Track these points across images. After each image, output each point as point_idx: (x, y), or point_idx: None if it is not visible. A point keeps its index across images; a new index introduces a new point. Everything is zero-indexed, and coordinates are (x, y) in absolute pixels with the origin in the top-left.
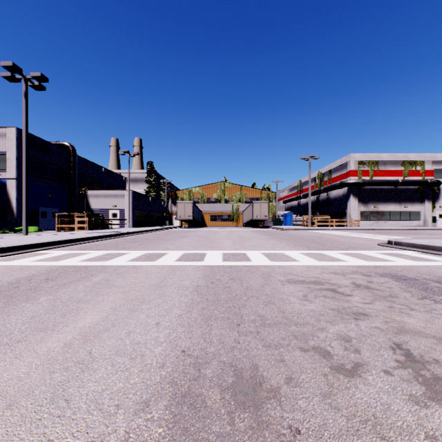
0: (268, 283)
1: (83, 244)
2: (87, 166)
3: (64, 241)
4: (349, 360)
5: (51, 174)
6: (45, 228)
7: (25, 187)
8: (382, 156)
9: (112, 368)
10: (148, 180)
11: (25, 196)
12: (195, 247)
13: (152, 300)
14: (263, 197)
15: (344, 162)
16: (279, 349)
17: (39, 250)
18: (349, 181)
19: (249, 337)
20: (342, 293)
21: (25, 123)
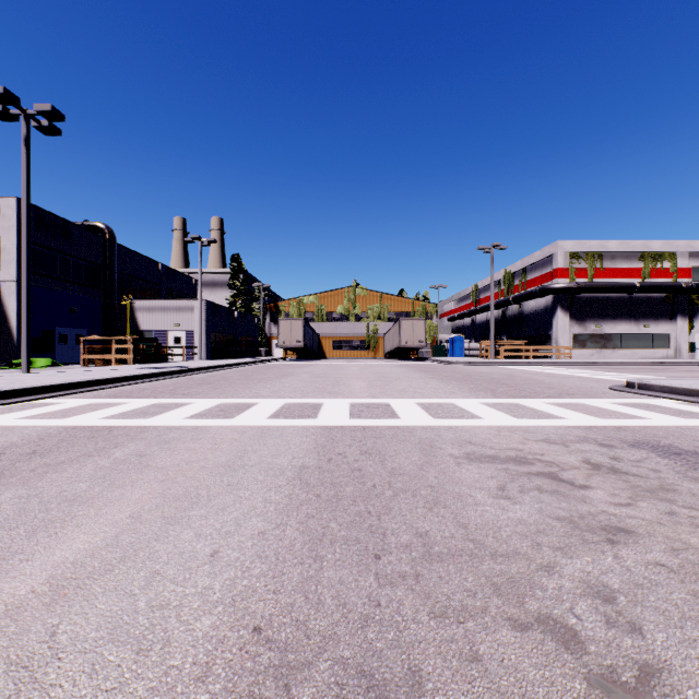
0: (431, 461)
1: (120, 387)
2: (134, 262)
3: (87, 382)
4: (625, 658)
5: (75, 273)
6: (64, 360)
7: (26, 293)
8: (608, 245)
9: (88, 682)
10: (233, 284)
11: (25, 308)
12: (305, 393)
13: (215, 497)
14: (417, 312)
15: (548, 255)
16: (465, 624)
17: (41, 398)
18: (555, 285)
19: (400, 589)
20: (570, 482)
21: (25, 188)
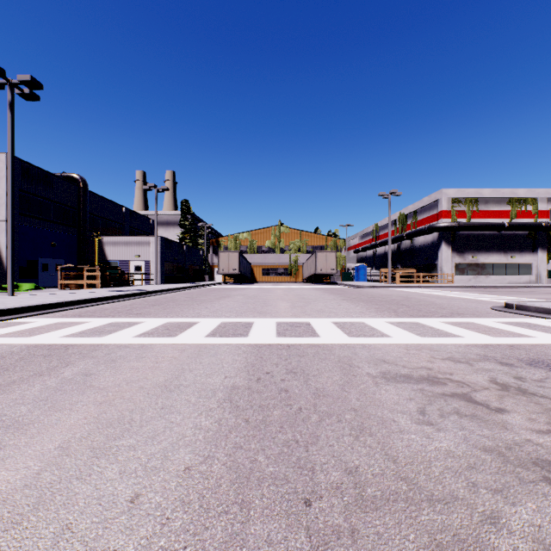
0: (351, 381)
1: (86, 307)
2: (103, 205)
3: (58, 304)
4: None
5: (54, 215)
6: (46, 285)
7: (11, 230)
8: (482, 192)
9: None
10: (183, 224)
11: (10, 242)
12: (239, 313)
13: (147, 422)
14: (329, 246)
15: (434, 200)
16: None
17: (16, 317)
18: (440, 224)
19: None
20: (485, 404)
21: (10, 143)
